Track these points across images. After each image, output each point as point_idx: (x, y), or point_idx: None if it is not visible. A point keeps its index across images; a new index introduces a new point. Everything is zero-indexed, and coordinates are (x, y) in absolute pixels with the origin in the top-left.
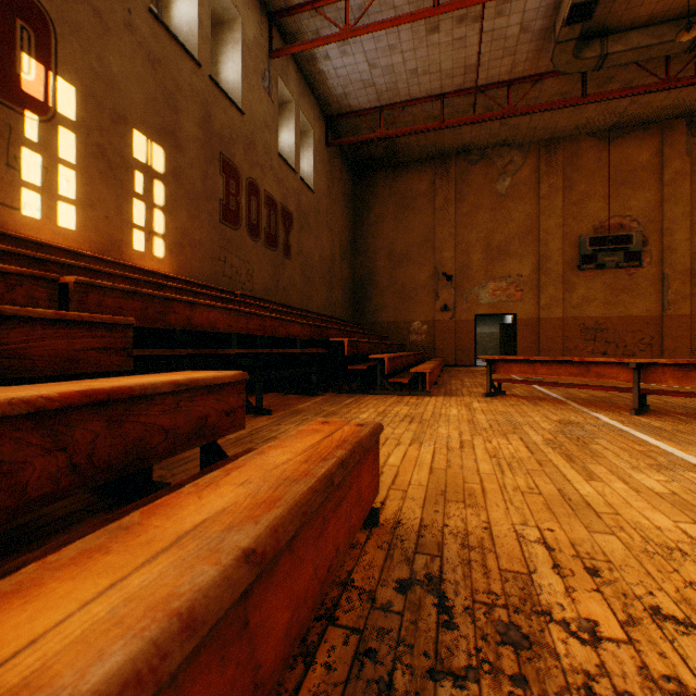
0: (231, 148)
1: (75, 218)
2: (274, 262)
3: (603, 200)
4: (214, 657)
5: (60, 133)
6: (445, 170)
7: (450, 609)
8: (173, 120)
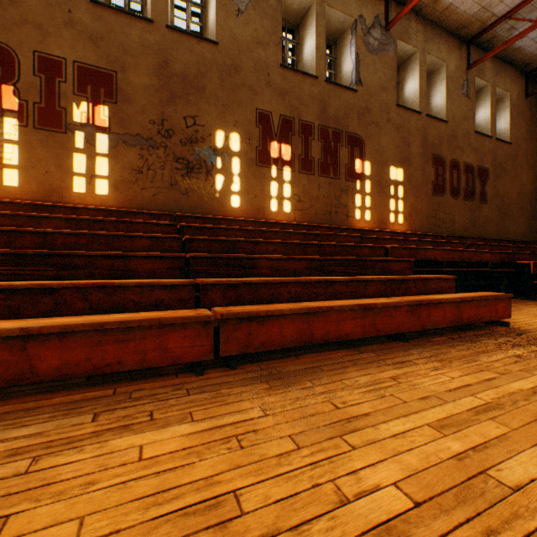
0: (438, 148)
1: (369, 215)
2: (470, 209)
3: None
4: (454, 307)
5: (365, 183)
6: None
7: (520, 335)
8: (406, 151)
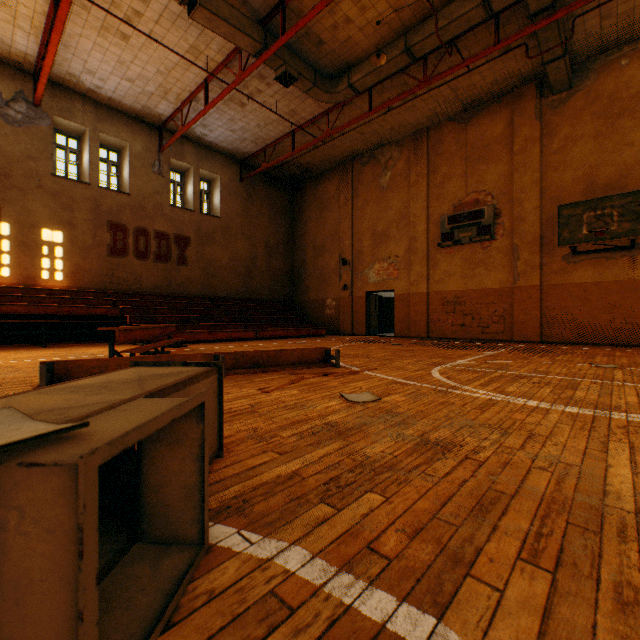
0: (119, 216)
1: (10, 271)
2: (166, 270)
3: (461, 179)
4: None
5: (3, 242)
6: (345, 174)
7: None
8: (70, 216)
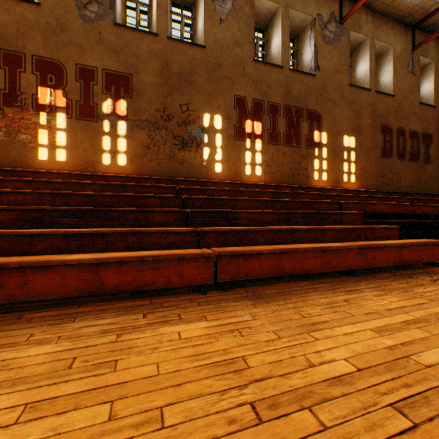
0: (386, 118)
1: (326, 176)
2: (415, 169)
3: None
4: (396, 251)
5: (322, 150)
6: None
7: None
8: (358, 122)
